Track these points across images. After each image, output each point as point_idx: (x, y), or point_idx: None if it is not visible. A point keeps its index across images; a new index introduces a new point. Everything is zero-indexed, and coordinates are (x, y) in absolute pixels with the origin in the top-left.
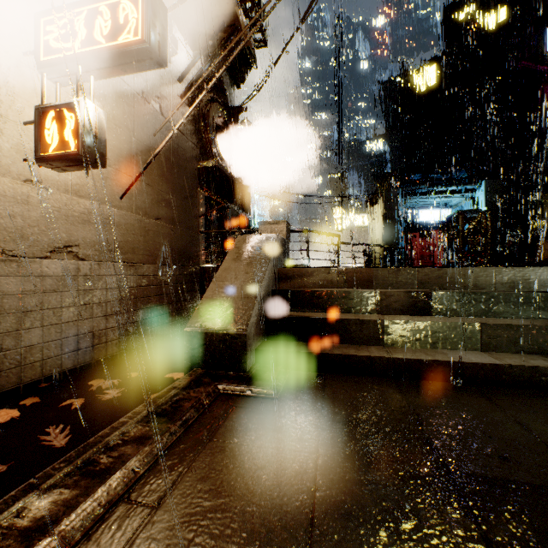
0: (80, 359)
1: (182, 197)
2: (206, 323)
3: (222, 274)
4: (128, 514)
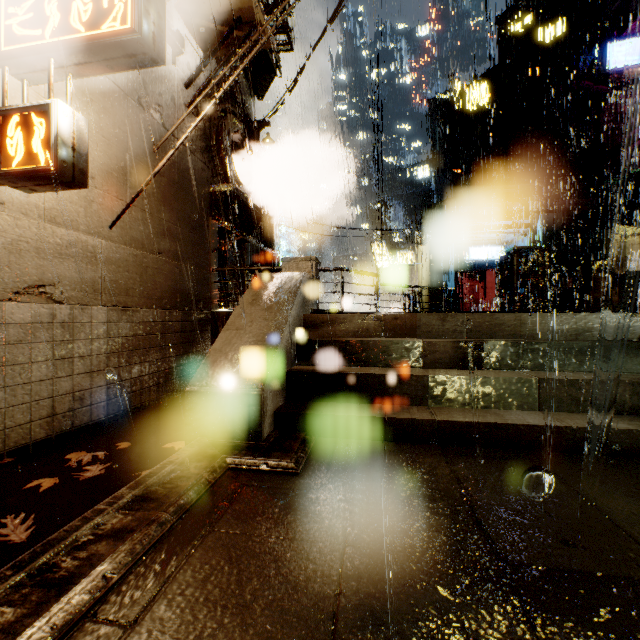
0: (57, 426)
1: (190, 227)
2: (214, 381)
3: (235, 321)
4: (92, 638)
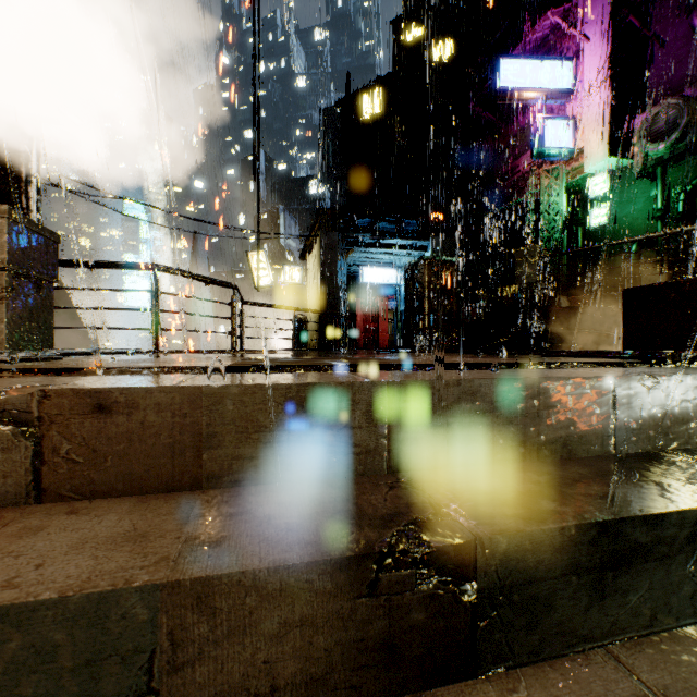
0: None
1: None
2: None
3: None
4: None
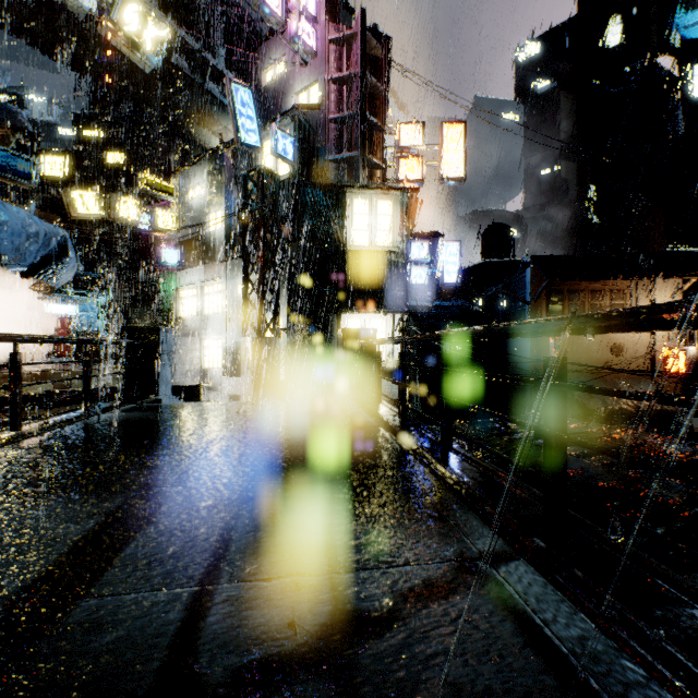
0: None
1: None
2: None
3: None
4: None
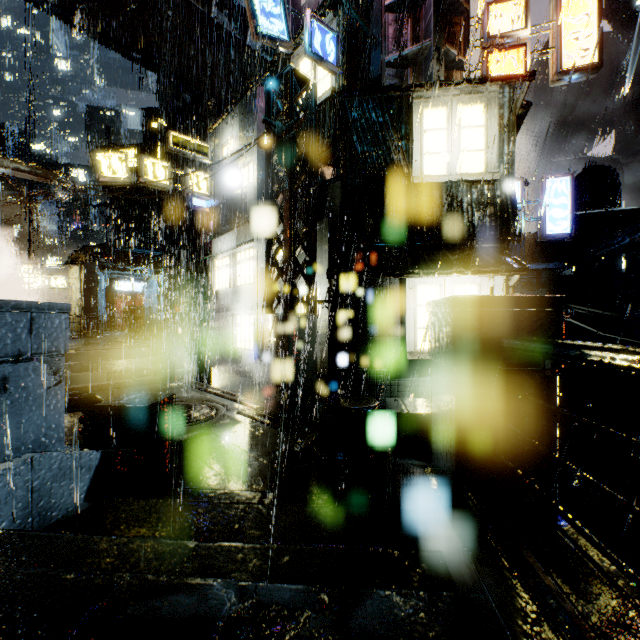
0: None
1: None
2: None
3: None
4: None
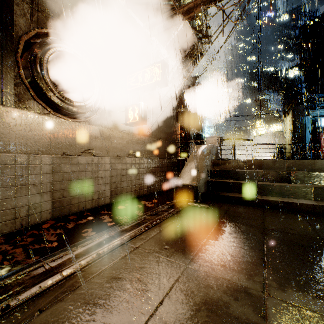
0: (136, 194)
1: (169, 127)
2: (183, 181)
3: (188, 163)
4: (168, 222)
